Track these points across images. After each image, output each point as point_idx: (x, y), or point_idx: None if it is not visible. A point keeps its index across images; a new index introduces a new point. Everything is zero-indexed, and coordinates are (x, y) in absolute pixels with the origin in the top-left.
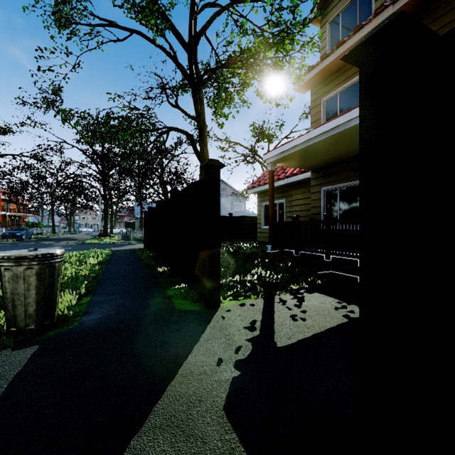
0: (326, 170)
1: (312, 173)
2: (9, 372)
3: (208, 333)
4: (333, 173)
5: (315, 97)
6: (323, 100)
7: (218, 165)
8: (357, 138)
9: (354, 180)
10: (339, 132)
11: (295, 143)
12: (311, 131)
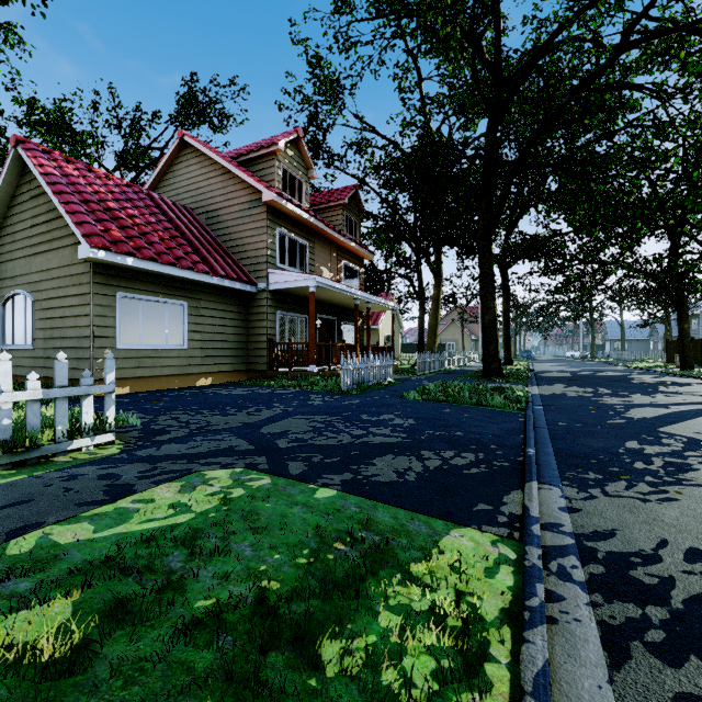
0: None
1: None
2: None
3: None
4: None
5: None
6: None
7: None
8: None
9: None
10: None
11: None
12: None
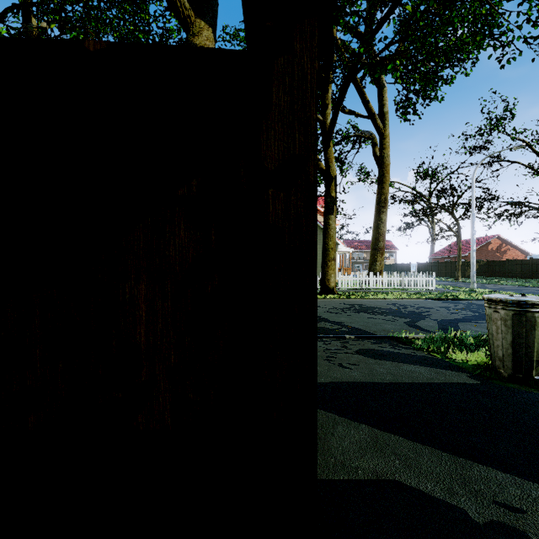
0: None
1: None
2: (436, 380)
3: None
4: None
5: None
6: None
7: None
8: None
9: None
10: None
11: None
12: None
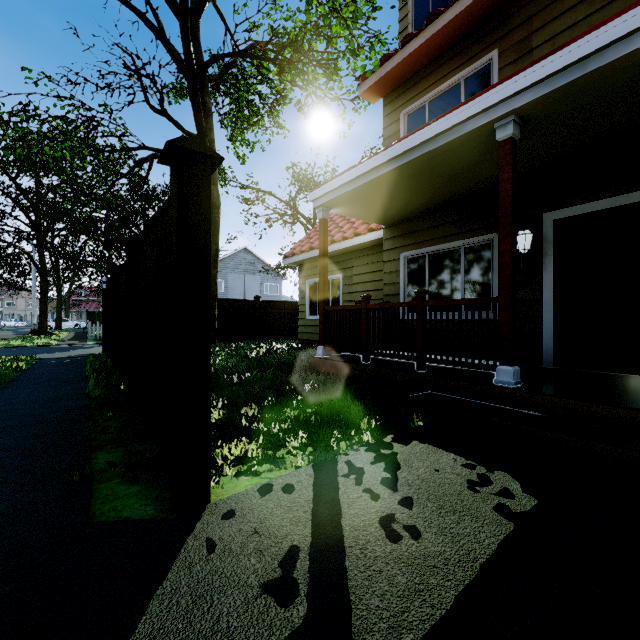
0: (408, 226)
1: (386, 229)
2: None
3: (146, 637)
4: (419, 229)
5: (390, 109)
6: (403, 114)
7: (204, 153)
8: (468, 164)
9: (452, 240)
10: (443, 145)
11: (365, 168)
12: (393, 146)
